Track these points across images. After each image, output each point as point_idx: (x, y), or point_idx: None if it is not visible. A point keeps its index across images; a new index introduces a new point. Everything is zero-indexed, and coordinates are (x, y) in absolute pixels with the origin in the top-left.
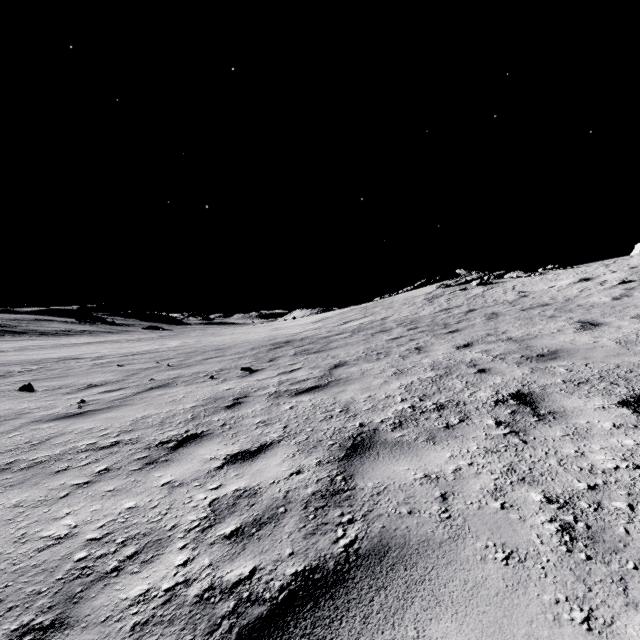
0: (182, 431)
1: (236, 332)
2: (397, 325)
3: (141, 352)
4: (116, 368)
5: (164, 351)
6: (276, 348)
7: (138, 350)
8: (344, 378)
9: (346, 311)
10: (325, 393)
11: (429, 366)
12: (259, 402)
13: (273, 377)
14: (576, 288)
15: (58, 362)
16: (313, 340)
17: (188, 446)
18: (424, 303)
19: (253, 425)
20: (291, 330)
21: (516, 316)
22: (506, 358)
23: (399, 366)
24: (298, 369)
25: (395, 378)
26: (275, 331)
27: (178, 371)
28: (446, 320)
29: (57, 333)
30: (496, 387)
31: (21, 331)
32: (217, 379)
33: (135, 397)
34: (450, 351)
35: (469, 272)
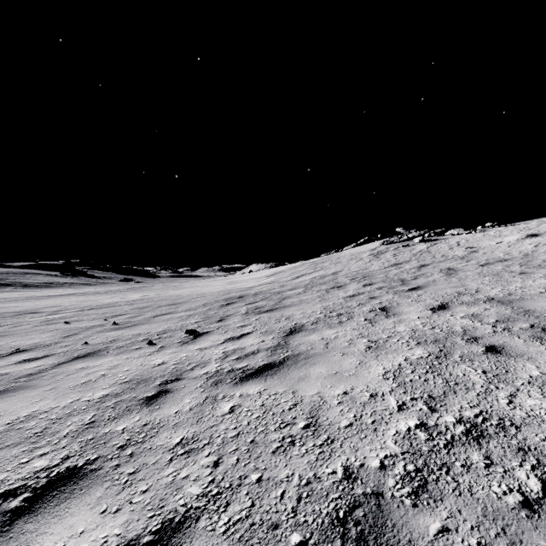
0: (57, 459)
1: (195, 285)
2: (350, 280)
3: (99, 306)
4: (61, 326)
5: (120, 305)
6: (228, 304)
7: (98, 304)
8: (304, 352)
9: (297, 266)
10: (280, 380)
11: (411, 337)
12: (191, 392)
13: (218, 345)
14: (528, 243)
15: (14, 317)
16: (266, 295)
17: (39, 511)
18: (371, 258)
19: (167, 451)
20: (246, 284)
21: (478, 272)
22: (511, 328)
23: (370, 335)
24: (248, 334)
25: (372, 357)
26: (231, 285)
27: (119, 332)
28: (400, 275)
29: (40, 285)
30: (542, 386)
31: (7, 283)
32: (155, 346)
33: (48, 372)
34: (426, 314)
35: (408, 230)
